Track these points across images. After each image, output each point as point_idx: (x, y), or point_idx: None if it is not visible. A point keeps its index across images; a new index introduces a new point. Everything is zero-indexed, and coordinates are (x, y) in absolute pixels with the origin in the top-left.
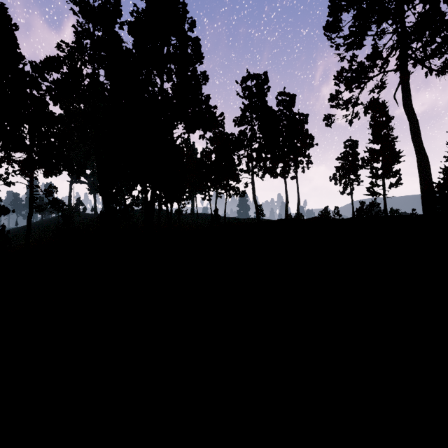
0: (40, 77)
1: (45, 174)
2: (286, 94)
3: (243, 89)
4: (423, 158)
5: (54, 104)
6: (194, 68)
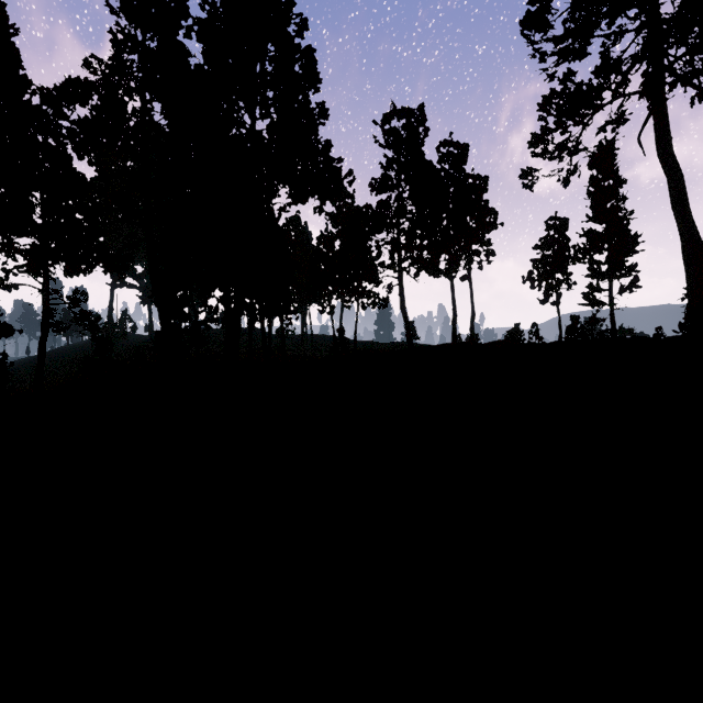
0: (56, 112)
1: (67, 272)
2: (454, 143)
3: (386, 133)
4: (692, 240)
5: (79, 157)
6: (306, 97)
